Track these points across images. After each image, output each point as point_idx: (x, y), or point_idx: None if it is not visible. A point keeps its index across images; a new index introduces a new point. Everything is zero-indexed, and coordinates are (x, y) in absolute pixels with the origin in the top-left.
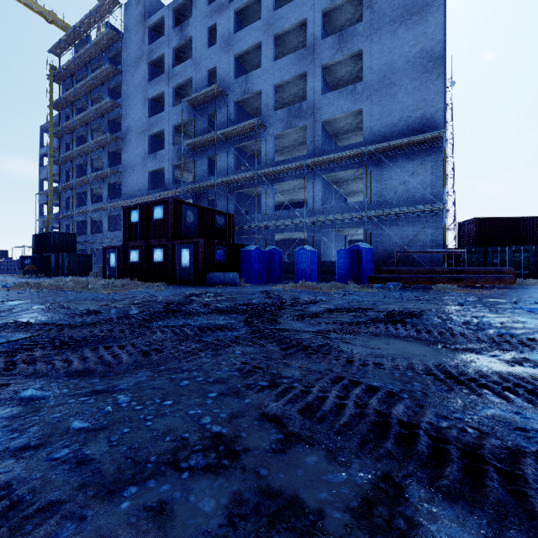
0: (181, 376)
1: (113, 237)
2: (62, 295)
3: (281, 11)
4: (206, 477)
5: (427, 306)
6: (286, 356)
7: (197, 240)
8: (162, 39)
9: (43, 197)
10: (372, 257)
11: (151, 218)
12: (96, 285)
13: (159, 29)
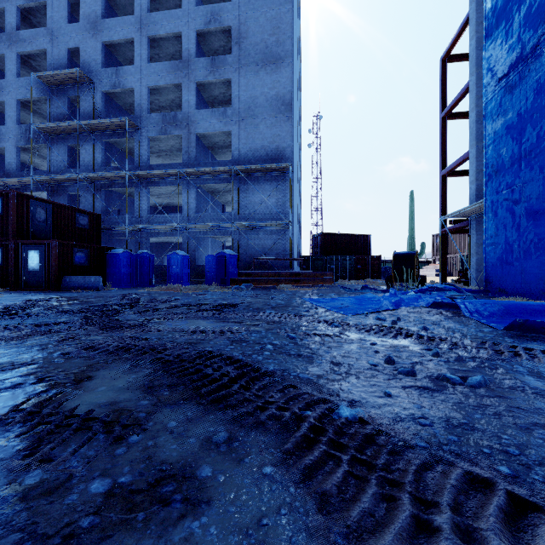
0: (6, 347)
1: None
2: None
3: (155, 15)
4: (11, 370)
5: (250, 300)
6: (103, 333)
7: (50, 241)
8: None
9: None
10: (237, 263)
11: None
12: None
13: None
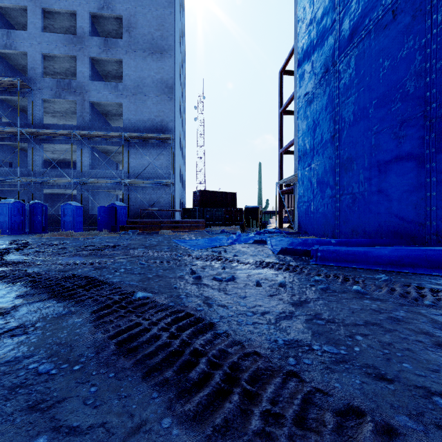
0: None
1: None
2: None
3: None
4: None
5: (131, 242)
6: None
7: None
8: None
9: None
10: (126, 212)
11: None
12: None
13: None
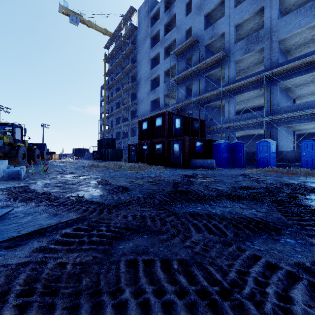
0: None
1: (133, 140)
2: (108, 173)
3: None
4: None
5: None
6: None
7: (184, 138)
8: (158, 21)
9: (101, 122)
10: None
11: (154, 126)
12: (125, 167)
13: (156, 16)
